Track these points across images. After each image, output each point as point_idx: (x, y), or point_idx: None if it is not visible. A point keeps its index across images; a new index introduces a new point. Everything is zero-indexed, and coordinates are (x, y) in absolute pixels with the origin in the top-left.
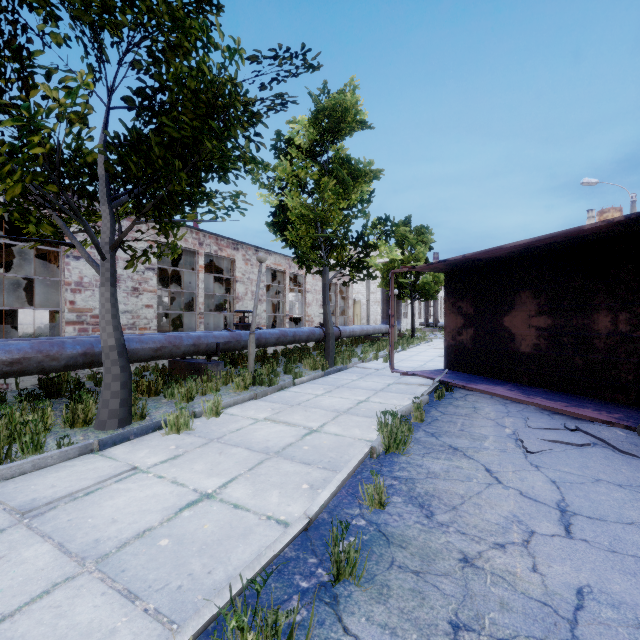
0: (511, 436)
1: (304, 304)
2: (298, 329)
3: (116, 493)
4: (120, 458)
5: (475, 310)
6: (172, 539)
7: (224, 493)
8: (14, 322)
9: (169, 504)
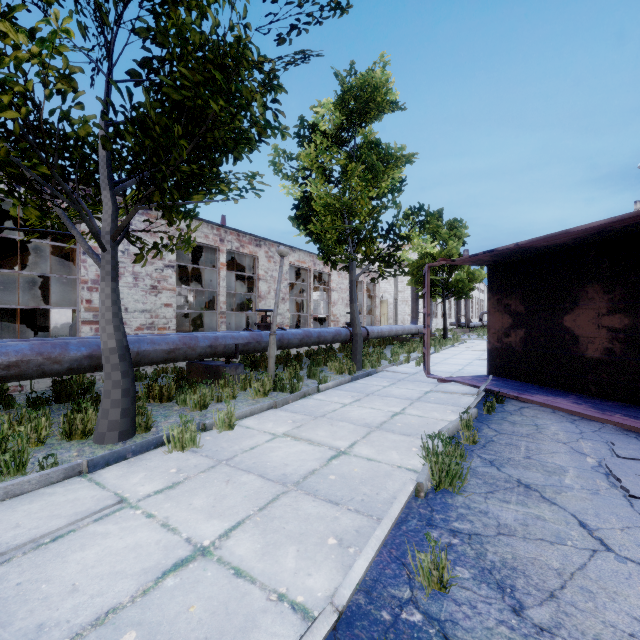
0: (598, 469)
1: (329, 303)
2: (323, 329)
3: (90, 540)
4: (109, 484)
5: (526, 308)
6: (141, 632)
7: (224, 547)
8: (46, 322)
9: (151, 563)
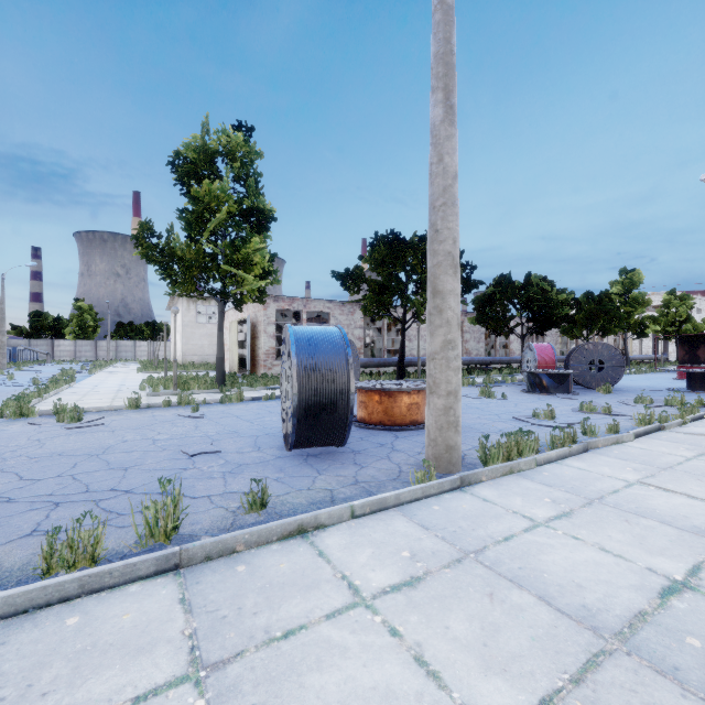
0: None
1: None
2: None
3: None
4: None
5: (688, 349)
6: None
7: None
8: None
9: None
